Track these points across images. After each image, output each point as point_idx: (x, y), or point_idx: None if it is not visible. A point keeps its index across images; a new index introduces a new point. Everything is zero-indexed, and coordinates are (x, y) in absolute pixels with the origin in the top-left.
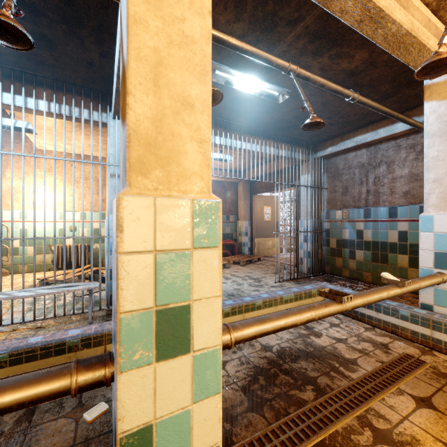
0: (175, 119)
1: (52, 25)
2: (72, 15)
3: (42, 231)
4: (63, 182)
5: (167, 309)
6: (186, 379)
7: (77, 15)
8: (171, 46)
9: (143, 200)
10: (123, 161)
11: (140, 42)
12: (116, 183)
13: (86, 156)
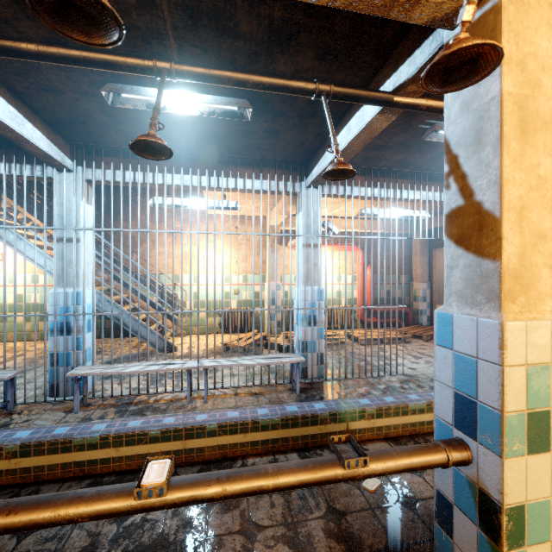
0: (533, 251)
1: (286, 121)
2: (309, 111)
3: (211, 294)
4: (227, 245)
5: (534, 413)
6: (547, 473)
7: (313, 110)
8: (530, 190)
9: (519, 324)
10: (473, 284)
11: (510, 196)
12: (311, 254)
13: (247, 216)
